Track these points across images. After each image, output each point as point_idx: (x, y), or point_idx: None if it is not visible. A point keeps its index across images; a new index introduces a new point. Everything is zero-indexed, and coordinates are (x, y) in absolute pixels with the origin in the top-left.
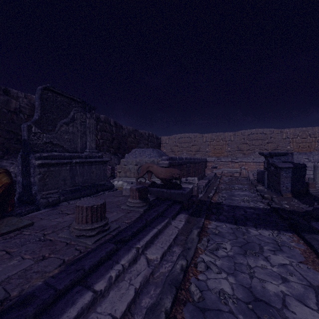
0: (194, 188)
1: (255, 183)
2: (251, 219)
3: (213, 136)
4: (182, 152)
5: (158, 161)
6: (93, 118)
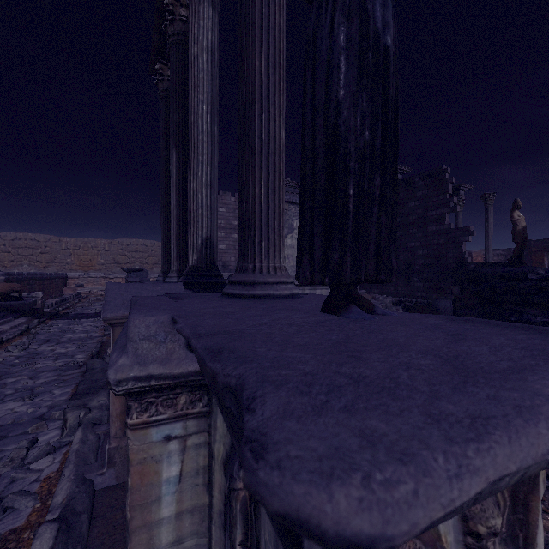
0: (38, 301)
1: None
2: (89, 317)
3: (78, 243)
4: (20, 263)
5: None
6: None
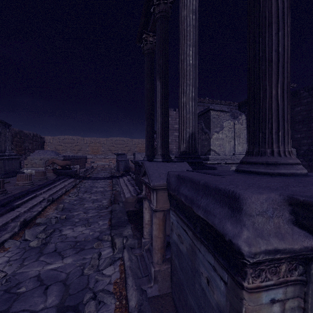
0: (77, 170)
1: (114, 169)
2: (101, 179)
3: (92, 140)
4: (66, 151)
5: (56, 157)
6: (10, 132)
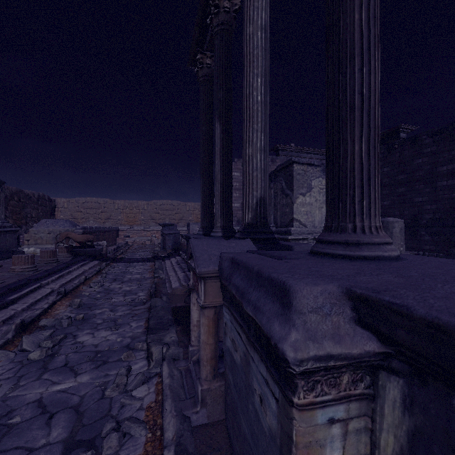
0: (104, 248)
1: (158, 247)
2: (138, 261)
3: (126, 204)
4: (88, 220)
5: (73, 230)
6: (3, 192)
